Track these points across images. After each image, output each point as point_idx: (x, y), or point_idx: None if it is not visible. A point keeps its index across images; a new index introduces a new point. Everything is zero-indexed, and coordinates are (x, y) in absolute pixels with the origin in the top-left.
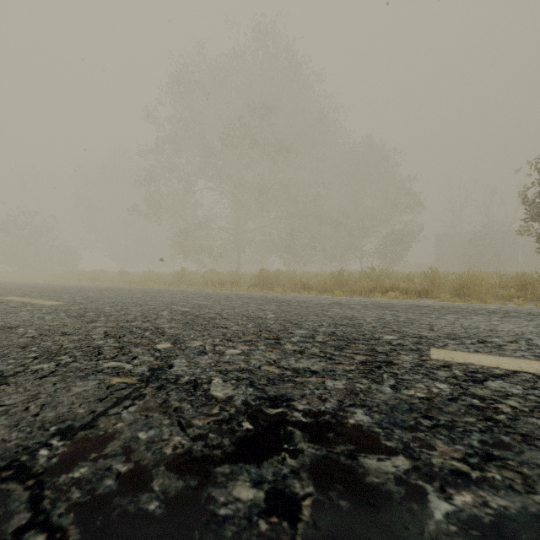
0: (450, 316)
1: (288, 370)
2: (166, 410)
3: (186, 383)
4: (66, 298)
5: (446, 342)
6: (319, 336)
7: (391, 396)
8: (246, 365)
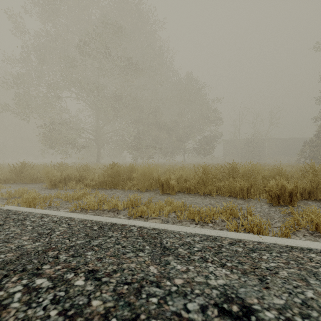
0: None
1: None
2: None
3: None
4: None
5: None
6: None
7: None
8: None
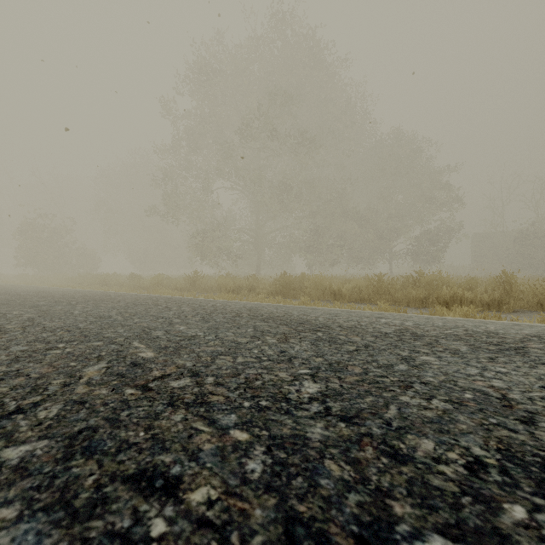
0: None
1: None
2: None
3: None
4: (7, 317)
5: None
6: None
7: None
8: None
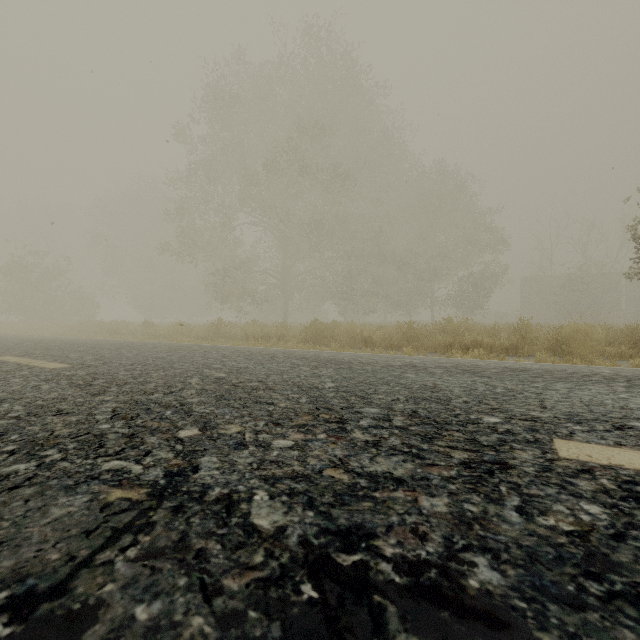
0: (561, 386)
1: (361, 477)
2: (183, 556)
3: (215, 501)
4: (74, 358)
5: (571, 429)
6: (396, 417)
7: (523, 530)
8: (302, 468)
